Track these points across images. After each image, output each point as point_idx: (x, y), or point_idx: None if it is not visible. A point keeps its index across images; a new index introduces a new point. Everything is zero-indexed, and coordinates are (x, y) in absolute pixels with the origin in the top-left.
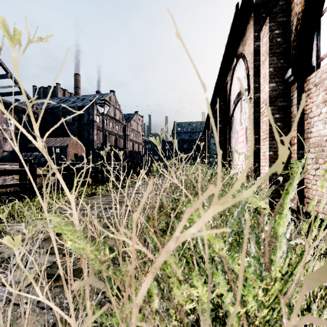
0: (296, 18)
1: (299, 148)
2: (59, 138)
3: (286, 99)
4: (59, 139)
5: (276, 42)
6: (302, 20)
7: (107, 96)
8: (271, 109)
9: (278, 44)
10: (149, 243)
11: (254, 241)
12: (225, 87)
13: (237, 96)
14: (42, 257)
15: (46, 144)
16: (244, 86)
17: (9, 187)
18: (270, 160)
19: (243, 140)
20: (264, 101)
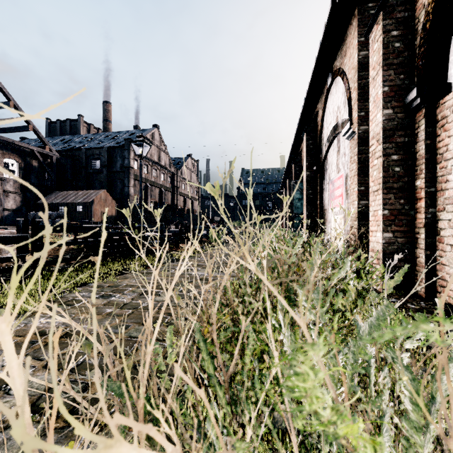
0: (423, 12)
1: (428, 205)
2: (81, 192)
3: (409, 133)
4: (81, 193)
5: (393, 49)
6: (433, 14)
7: (148, 132)
8: (386, 147)
9: (396, 51)
10: None
11: (408, 389)
12: (315, 118)
13: (333, 130)
14: (37, 375)
15: (64, 199)
16: (343, 115)
17: (1, 262)
18: (384, 223)
19: (342, 193)
20: (376, 136)
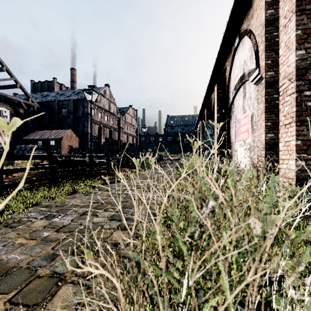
0: None
1: None
2: (54, 131)
3: None
4: (53, 132)
5: None
6: None
7: (101, 89)
8: (299, 84)
9: None
10: None
11: None
12: (223, 73)
13: (240, 80)
14: None
15: (41, 136)
16: (250, 66)
17: None
18: (298, 152)
19: (248, 129)
20: (288, 75)
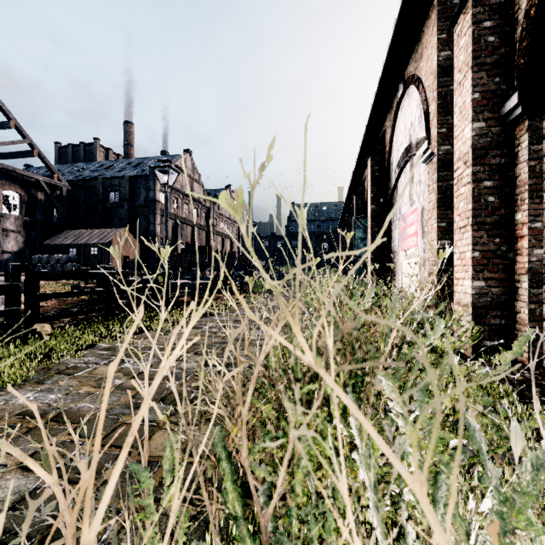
0: None
1: (532, 245)
2: (96, 230)
3: (506, 152)
4: (96, 232)
5: (485, 44)
6: None
7: (178, 159)
8: (477, 170)
9: (489, 47)
10: (238, 459)
11: None
12: (382, 139)
13: (405, 153)
14: (6, 479)
15: (75, 240)
16: (418, 133)
17: None
18: (475, 268)
19: (417, 231)
20: (463, 156)
